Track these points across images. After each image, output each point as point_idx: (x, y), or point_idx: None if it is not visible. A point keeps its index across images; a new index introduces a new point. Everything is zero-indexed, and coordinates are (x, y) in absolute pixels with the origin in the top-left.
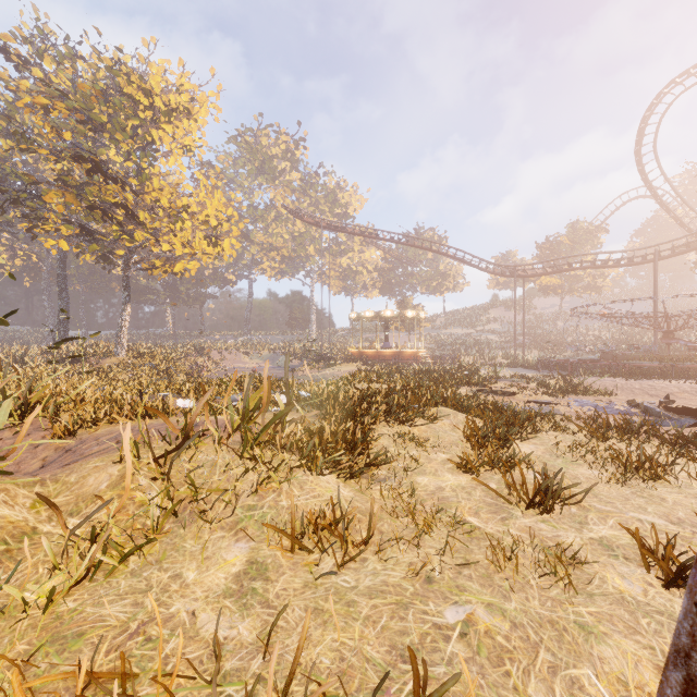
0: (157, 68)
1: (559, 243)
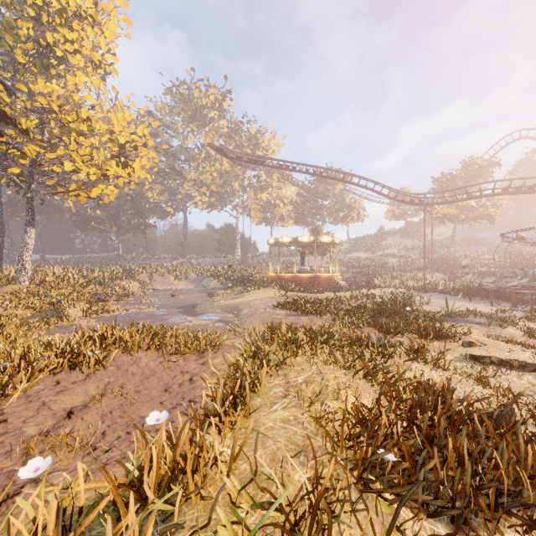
0: None
1: (454, 177)
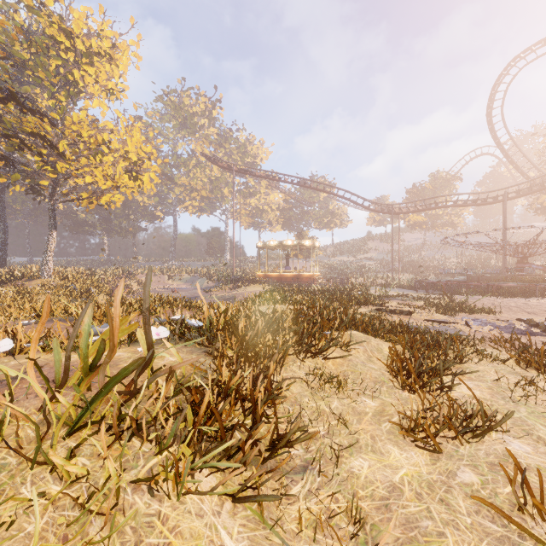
0: (79, 13)
1: (423, 188)
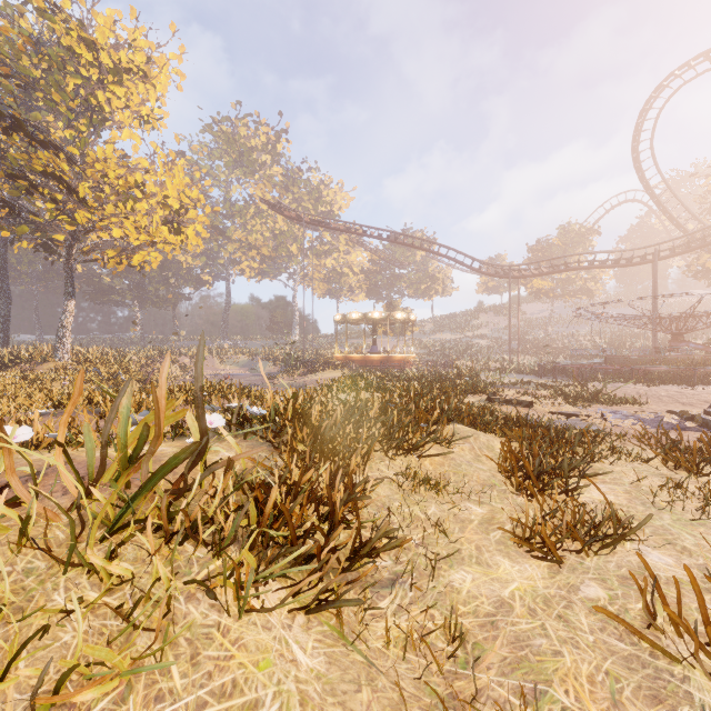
0: (104, 18)
1: (550, 245)
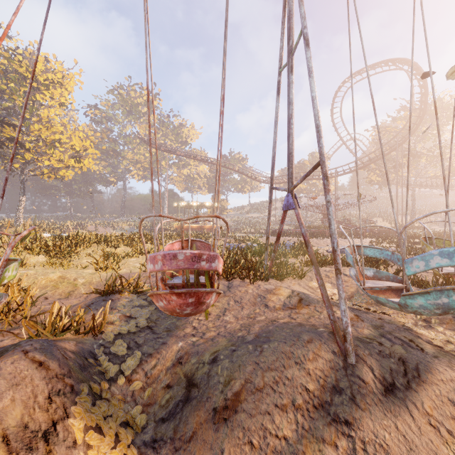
0: (40, 57)
1: (305, 164)
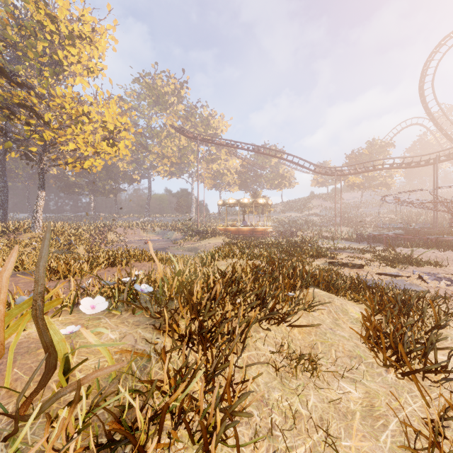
0: (63, 1)
1: (361, 154)
